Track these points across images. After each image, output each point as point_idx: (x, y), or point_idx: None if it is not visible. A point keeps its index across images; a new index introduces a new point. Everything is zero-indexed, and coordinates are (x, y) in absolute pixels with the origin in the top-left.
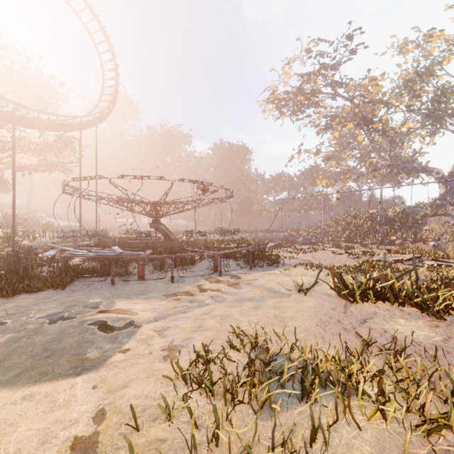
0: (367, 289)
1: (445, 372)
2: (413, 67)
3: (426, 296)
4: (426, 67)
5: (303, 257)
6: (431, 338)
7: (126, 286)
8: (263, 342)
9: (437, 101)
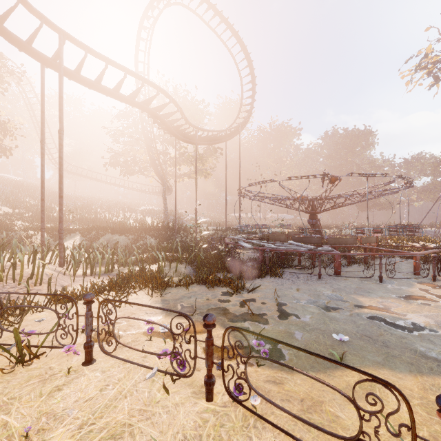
0: None
1: None
2: None
3: None
4: None
5: None
6: None
7: (336, 282)
8: None
9: None
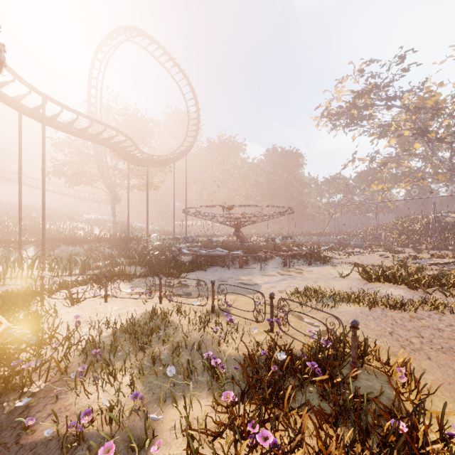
0: (379, 276)
1: (384, 295)
2: None
3: (410, 279)
4: None
5: (349, 259)
6: (400, 294)
7: (237, 271)
8: (319, 287)
9: None
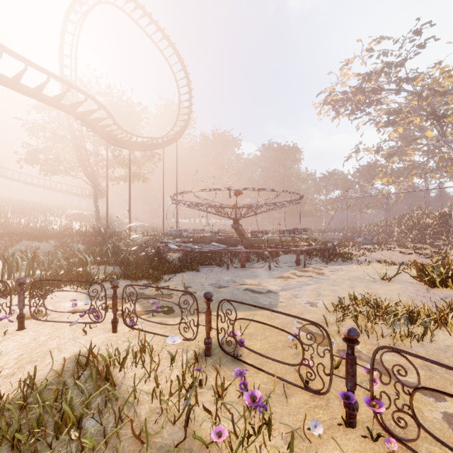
0: (446, 278)
1: None
2: None
3: None
4: None
5: (373, 255)
6: None
7: (238, 272)
8: (378, 298)
9: None
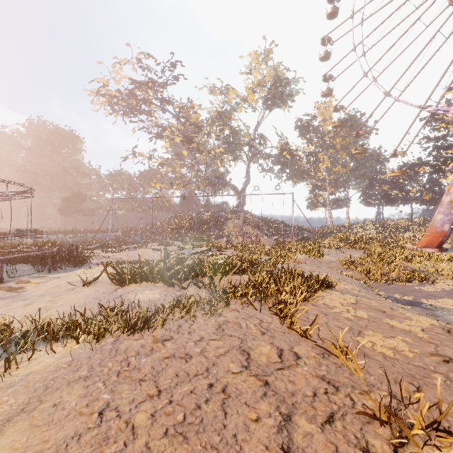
0: (136, 275)
1: (125, 310)
2: (220, 107)
3: (168, 274)
4: (227, 110)
5: (116, 256)
6: (154, 297)
7: None
8: None
9: (232, 137)
